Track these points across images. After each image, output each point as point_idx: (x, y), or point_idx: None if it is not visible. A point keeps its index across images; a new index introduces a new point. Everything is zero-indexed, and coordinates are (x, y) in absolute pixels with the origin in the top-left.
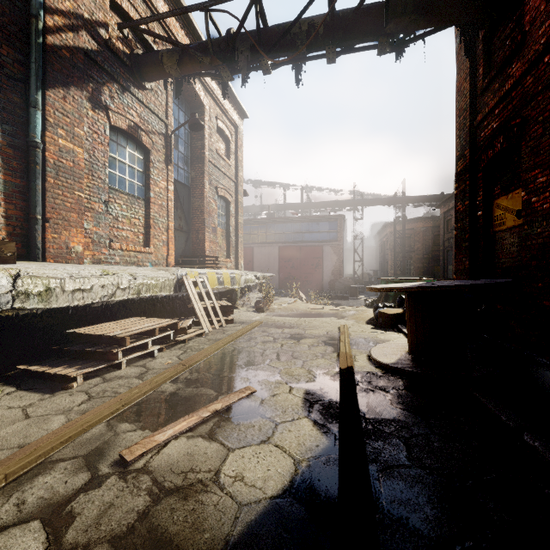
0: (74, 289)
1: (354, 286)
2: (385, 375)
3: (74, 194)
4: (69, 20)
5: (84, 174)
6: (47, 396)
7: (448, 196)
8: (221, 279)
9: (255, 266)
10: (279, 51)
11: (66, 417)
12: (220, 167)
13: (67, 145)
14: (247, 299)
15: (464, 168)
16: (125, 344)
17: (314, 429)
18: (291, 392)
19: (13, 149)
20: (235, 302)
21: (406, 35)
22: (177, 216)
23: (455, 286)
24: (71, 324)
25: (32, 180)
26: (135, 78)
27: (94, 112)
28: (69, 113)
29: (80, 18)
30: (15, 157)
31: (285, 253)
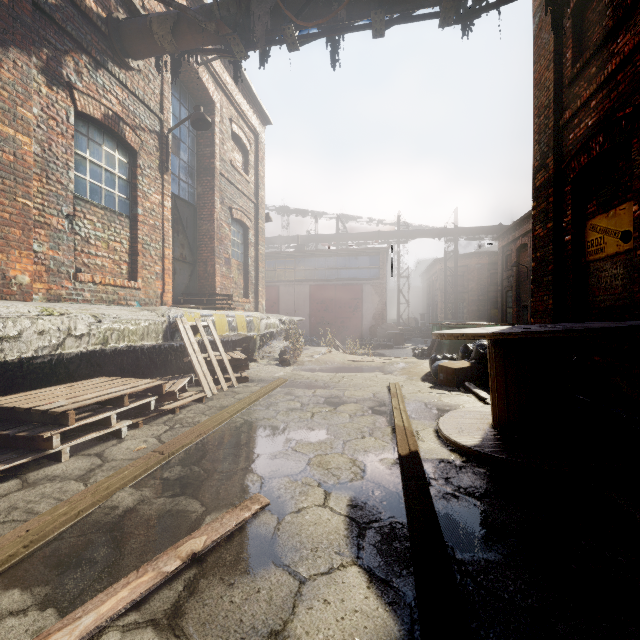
0: None
1: (400, 333)
2: (468, 466)
3: (16, 201)
4: None
5: (34, 174)
6: None
7: (507, 227)
8: (233, 324)
9: (281, 309)
10: (309, 19)
11: None
12: (235, 182)
13: (4, 130)
14: (270, 349)
15: (546, 182)
16: (68, 422)
17: (370, 595)
18: (327, 503)
19: None
20: (252, 353)
21: (475, 3)
22: (178, 242)
23: (577, 331)
24: None
25: None
26: (114, 52)
27: (51, 89)
28: (7, 85)
29: None
30: None
31: (318, 293)
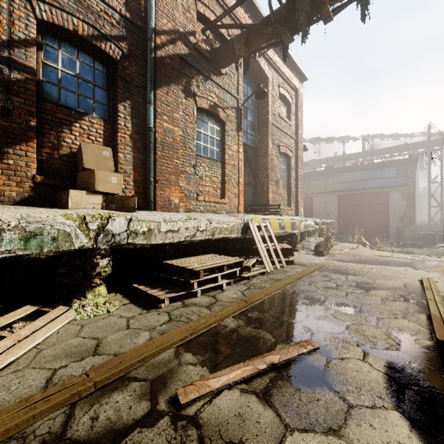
0: (166, 230)
1: (431, 233)
2: None
3: (173, 162)
4: (170, 36)
5: (180, 146)
6: (144, 312)
7: None
8: (282, 224)
9: (314, 214)
10: None
11: (150, 334)
12: (282, 128)
13: (169, 127)
14: (307, 243)
15: None
16: (200, 276)
17: (412, 436)
18: (366, 360)
19: (138, 134)
20: (295, 245)
21: None
22: (246, 173)
23: None
24: (168, 256)
25: (148, 154)
26: (214, 68)
27: (186, 99)
28: (170, 104)
29: (177, 32)
30: (139, 140)
31: (345, 200)
